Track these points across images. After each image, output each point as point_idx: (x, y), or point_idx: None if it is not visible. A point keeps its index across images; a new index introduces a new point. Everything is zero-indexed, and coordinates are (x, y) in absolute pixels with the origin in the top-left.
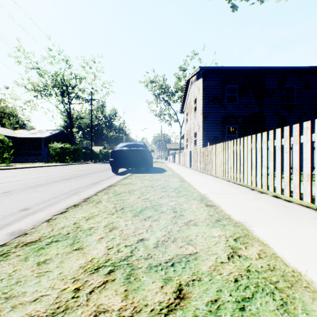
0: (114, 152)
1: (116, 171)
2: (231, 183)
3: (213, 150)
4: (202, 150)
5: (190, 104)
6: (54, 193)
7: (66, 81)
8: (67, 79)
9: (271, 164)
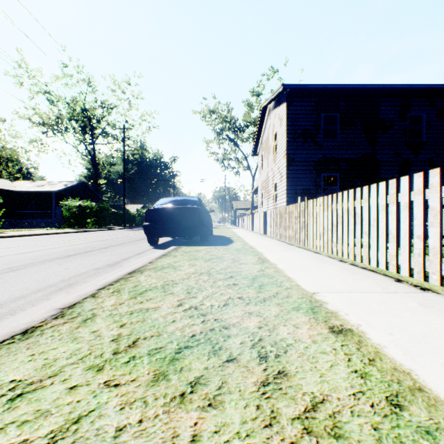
0: (151, 212)
1: (154, 242)
2: (348, 264)
3: (309, 208)
4: (289, 209)
5: (267, 143)
6: (26, 287)
7: (89, 112)
8: (89, 109)
9: (434, 233)
